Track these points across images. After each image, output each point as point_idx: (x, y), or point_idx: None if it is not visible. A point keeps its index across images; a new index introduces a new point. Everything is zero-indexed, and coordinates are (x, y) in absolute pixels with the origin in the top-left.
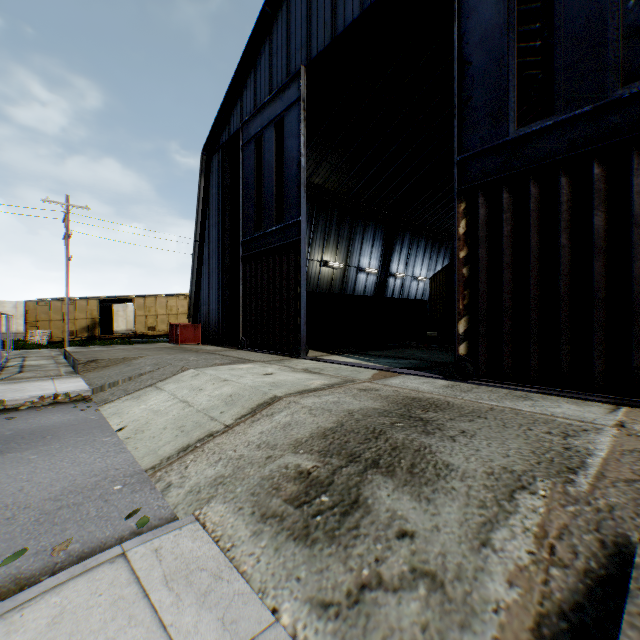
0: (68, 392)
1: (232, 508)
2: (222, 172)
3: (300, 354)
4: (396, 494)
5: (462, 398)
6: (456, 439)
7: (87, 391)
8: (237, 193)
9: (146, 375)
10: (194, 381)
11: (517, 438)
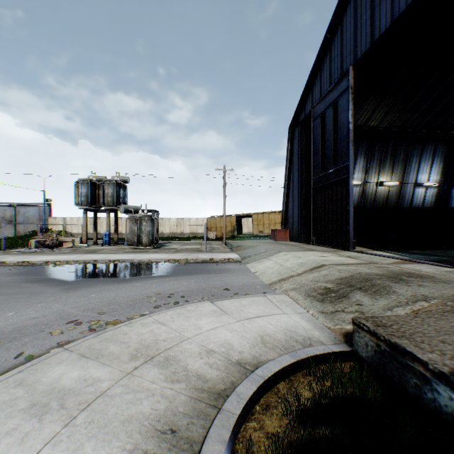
0: (232, 258)
1: (298, 293)
2: (300, 138)
3: (348, 248)
4: (362, 296)
5: (448, 276)
6: (410, 286)
7: (239, 258)
8: (310, 149)
9: (262, 253)
10: (284, 257)
11: (453, 291)
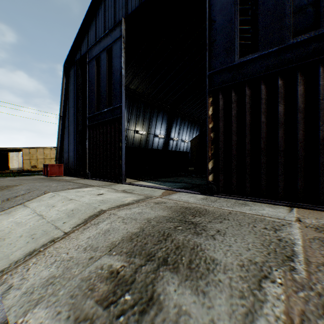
0: None
1: (52, 313)
2: (76, 76)
3: (121, 181)
4: (180, 289)
5: (213, 206)
6: (215, 237)
7: None
8: (85, 89)
9: (20, 197)
10: (50, 200)
11: (250, 234)
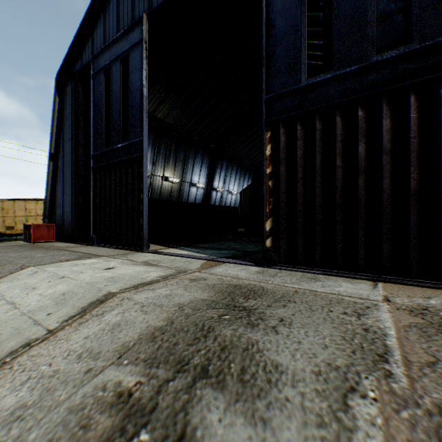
0: None
1: None
2: (75, 96)
3: (143, 248)
4: (228, 416)
5: (272, 283)
6: (278, 330)
7: None
8: (89, 115)
9: None
10: (30, 279)
11: (325, 322)
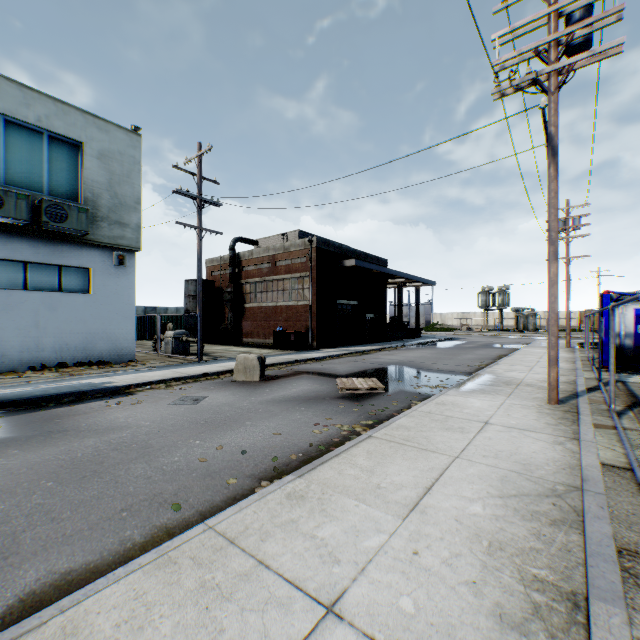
0: (595, 337)
1: None
2: None
3: None
4: None
5: None
6: None
7: None
8: None
9: None
10: None
11: None
